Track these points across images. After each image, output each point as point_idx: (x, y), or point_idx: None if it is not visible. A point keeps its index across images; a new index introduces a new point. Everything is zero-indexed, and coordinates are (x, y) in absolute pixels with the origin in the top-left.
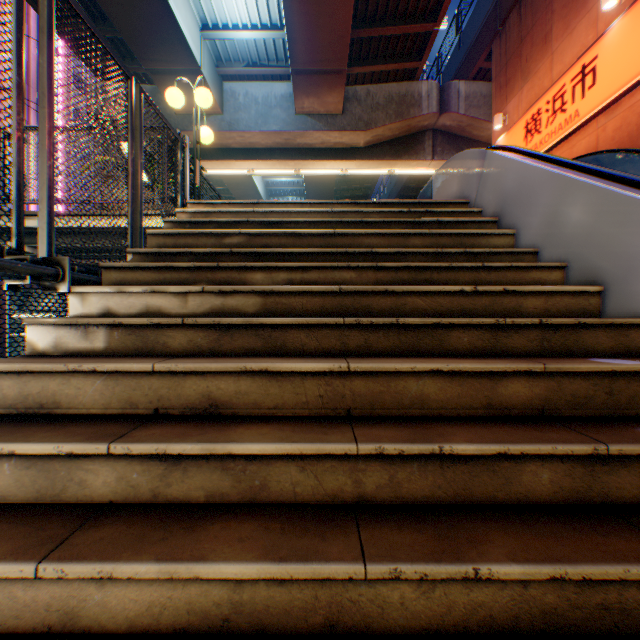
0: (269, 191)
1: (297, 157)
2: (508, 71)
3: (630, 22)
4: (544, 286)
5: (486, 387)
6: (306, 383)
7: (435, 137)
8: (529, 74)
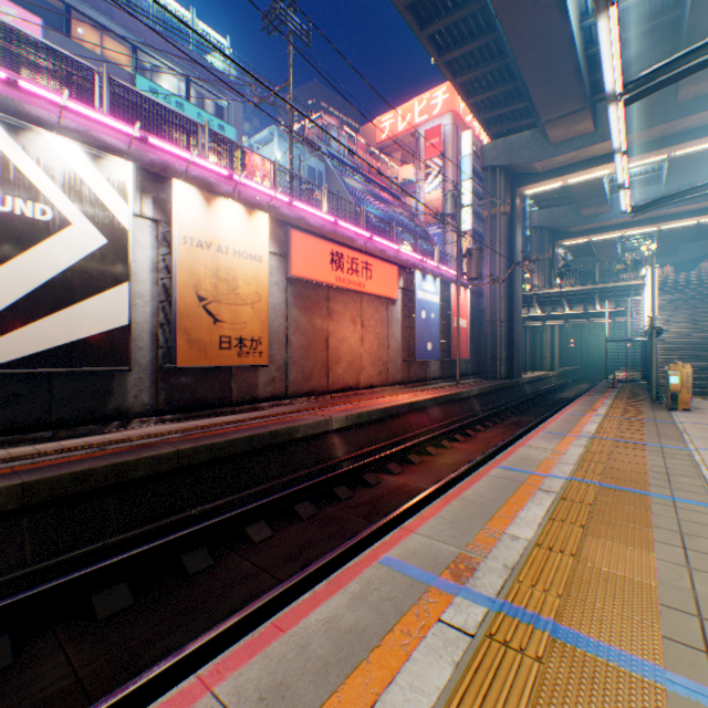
0: None
1: (659, 222)
2: None
3: None
4: None
5: None
6: (701, 303)
7: None
8: None
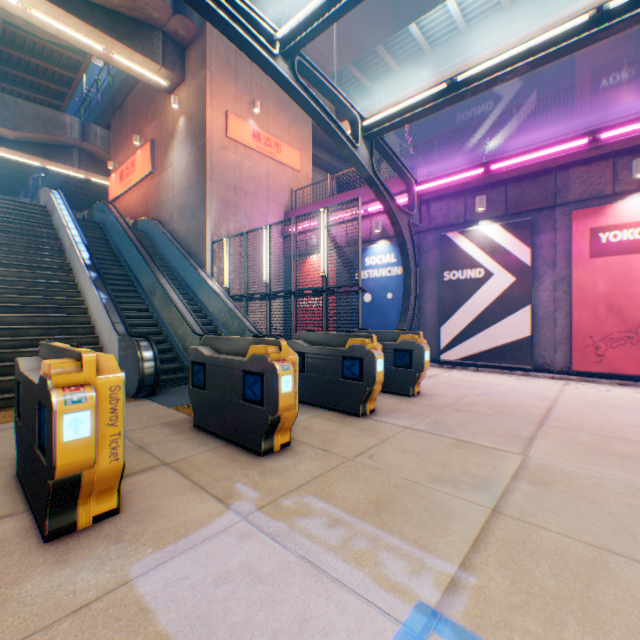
0: None
1: None
2: (118, 141)
3: (142, 155)
4: (44, 230)
5: (15, 240)
6: None
7: (83, 154)
8: (124, 149)
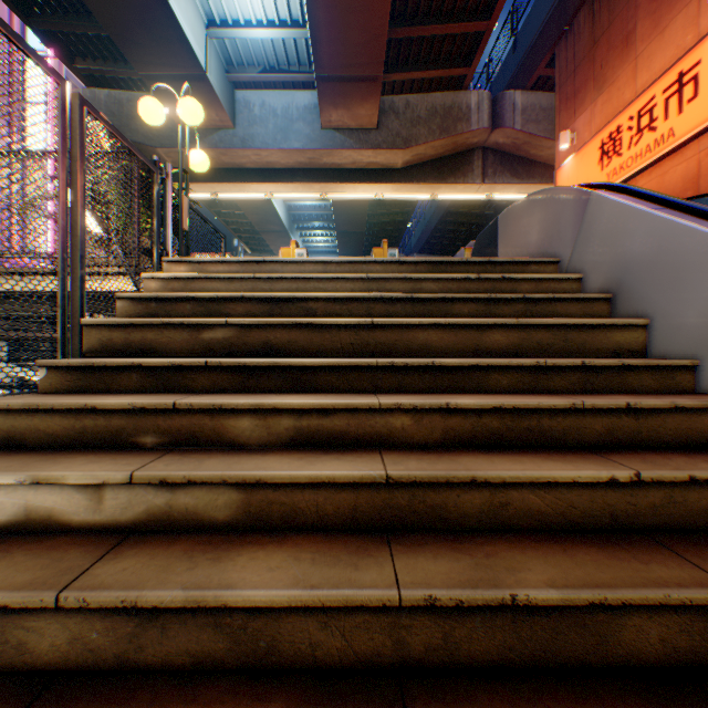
0: (292, 216)
1: (323, 179)
2: (577, 79)
3: None
4: None
5: None
6: None
7: (486, 156)
8: (605, 83)
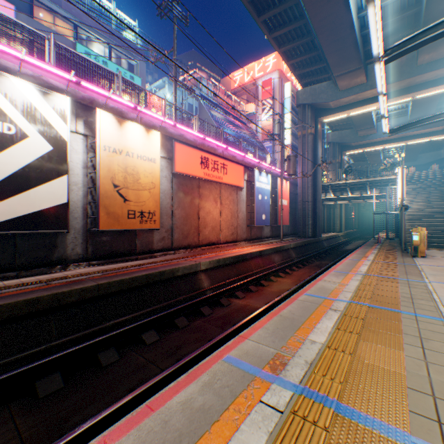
0: None
1: (406, 140)
2: None
3: None
4: None
5: None
6: (432, 190)
7: None
8: None
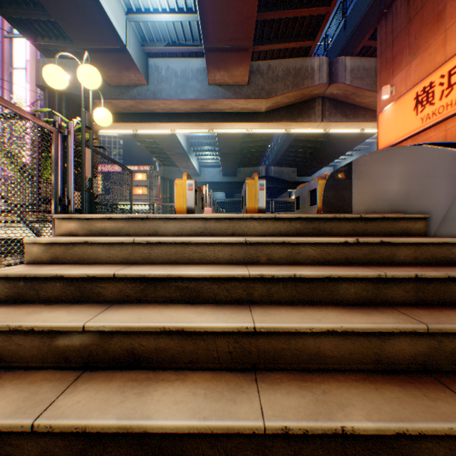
0: (190, 142)
1: (210, 120)
2: (395, 47)
3: None
4: None
5: None
6: None
7: (324, 103)
8: (418, 50)
